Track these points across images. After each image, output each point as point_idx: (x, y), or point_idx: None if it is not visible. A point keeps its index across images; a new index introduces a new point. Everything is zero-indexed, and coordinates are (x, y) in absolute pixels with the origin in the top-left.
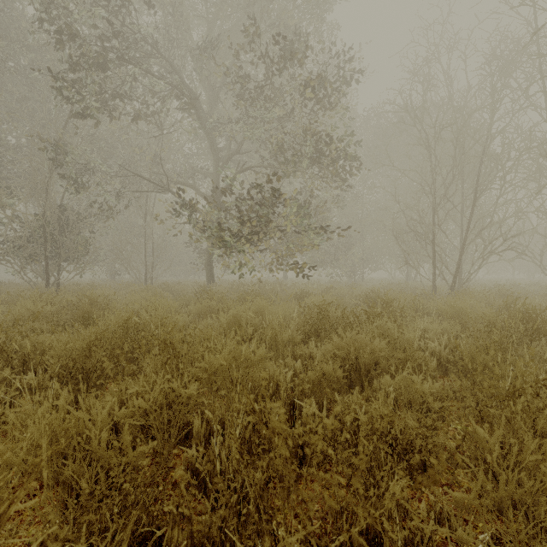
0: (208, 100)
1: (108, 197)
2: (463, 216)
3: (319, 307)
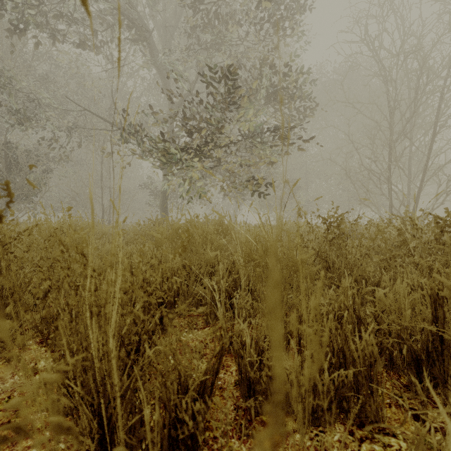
0: (163, 47)
1: (55, 129)
2: (411, 158)
3: (327, 219)
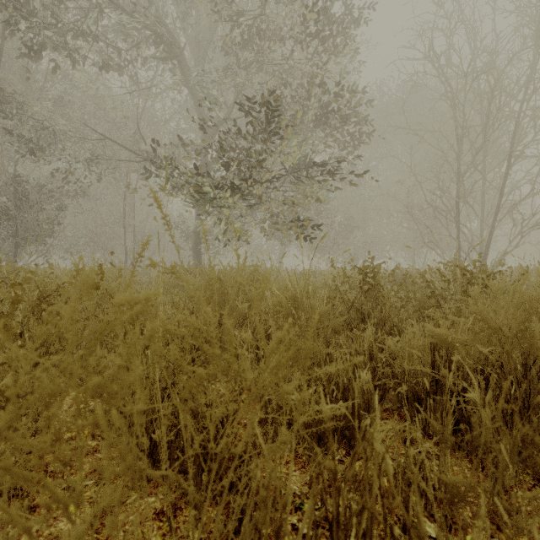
0: (196, 63)
1: (72, 161)
2: (484, 193)
3: (362, 269)
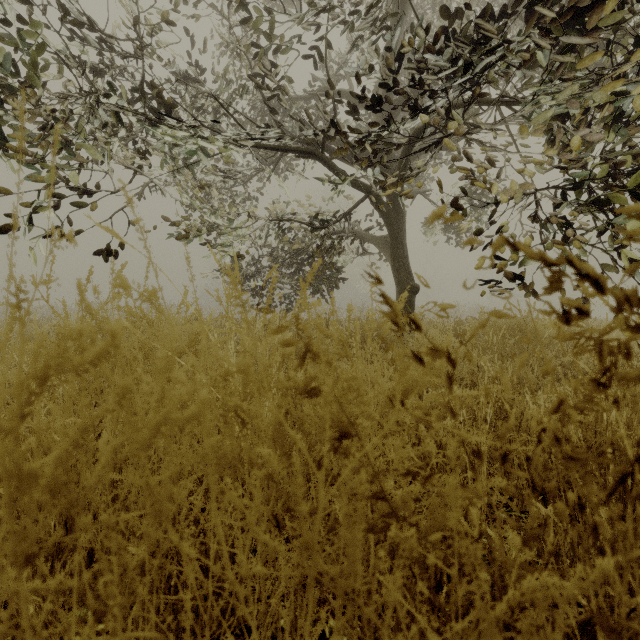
0: None
1: None
2: None
3: None
